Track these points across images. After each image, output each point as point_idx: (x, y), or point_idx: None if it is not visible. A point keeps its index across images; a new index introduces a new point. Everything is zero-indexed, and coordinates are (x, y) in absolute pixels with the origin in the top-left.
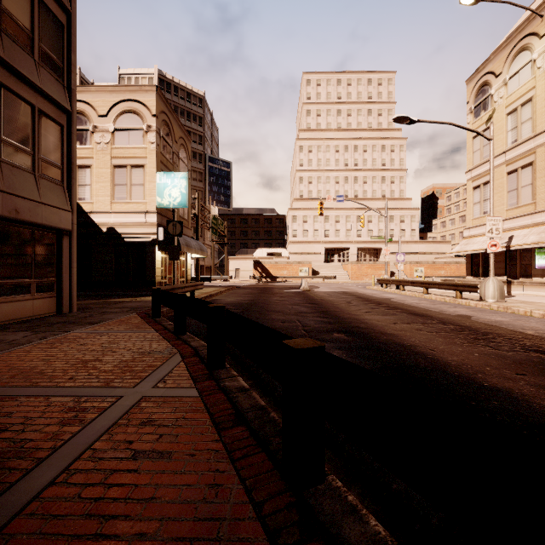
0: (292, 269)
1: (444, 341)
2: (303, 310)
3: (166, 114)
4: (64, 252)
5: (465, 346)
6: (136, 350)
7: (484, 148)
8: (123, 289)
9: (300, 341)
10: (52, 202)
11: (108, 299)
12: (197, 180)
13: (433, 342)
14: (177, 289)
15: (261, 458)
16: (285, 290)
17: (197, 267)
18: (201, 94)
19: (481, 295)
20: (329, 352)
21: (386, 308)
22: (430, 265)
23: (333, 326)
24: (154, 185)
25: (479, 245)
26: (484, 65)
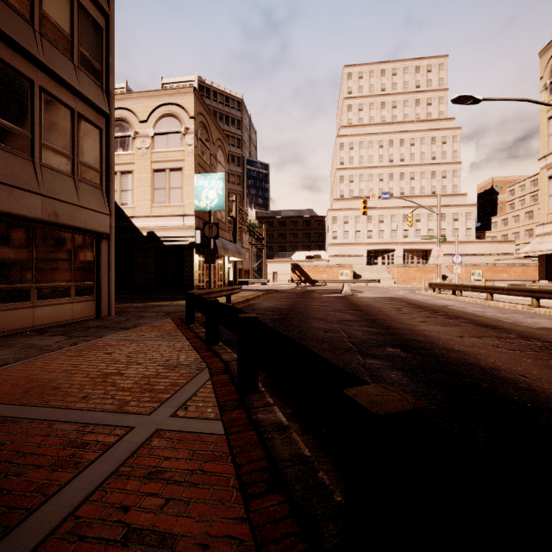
0: (332, 272)
1: (535, 364)
2: (347, 317)
3: (203, 116)
4: (102, 255)
5: None
6: (162, 362)
7: None
8: (162, 292)
9: (374, 391)
10: (91, 205)
11: (147, 302)
12: (236, 183)
13: (520, 365)
14: (213, 294)
15: None
16: (326, 295)
17: (234, 271)
18: (239, 97)
19: None
20: (385, 373)
21: (445, 317)
22: (490, 267)
23: (385, 338)
24: (192, 187)
25: None
26: None
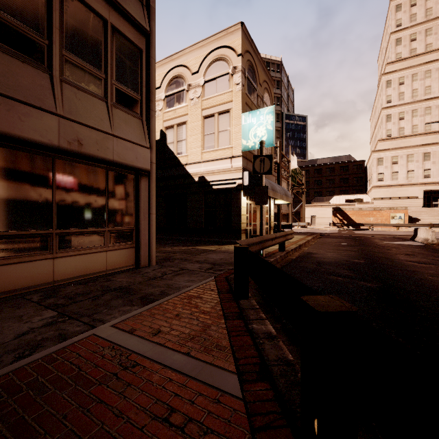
0: (380, 216)
1: None
2: None
3: (251, 55)
4: (142, 195)
5: None
6: None
7: None
8: (211, 235)
9: None
10: (126, 135)
11: (197, 246)
12: (275, 137)
13: None
14: (266, 242)
15: None
16: (394, 242)
17: (278, 214)
18: (278, 60)
19: None
20: None
21: None
22: None
23: None
24: (239, 127)
25: None
26: None
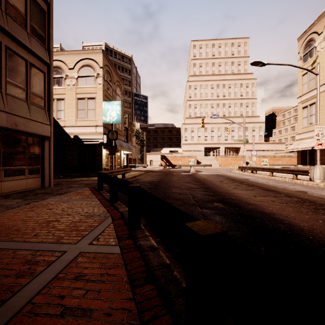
0: (184, 160)
1: (293, 210)
2: (192, 186)
3: (108, 66)
4: (45, 150)
5: (310, 214)
6: (83, 213)
7: (310, 82)
8: (82, 172)
9: (202, 223)
10: (38, 119)
11: (74, 178)
12: (128, 107)
13: (285, 211)
14: (114, 173)
15: (166, 321)
16: (180, 173)
17: (127, 159)
18: (130, 56)
19: (311, 177)
20: (212, 217)
21: (246, 185)
22: (272, 157)
23: (213, 198)
24: (101, 109)
25: (306, 145)
26: (310, 28)
